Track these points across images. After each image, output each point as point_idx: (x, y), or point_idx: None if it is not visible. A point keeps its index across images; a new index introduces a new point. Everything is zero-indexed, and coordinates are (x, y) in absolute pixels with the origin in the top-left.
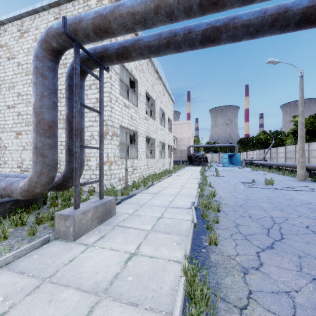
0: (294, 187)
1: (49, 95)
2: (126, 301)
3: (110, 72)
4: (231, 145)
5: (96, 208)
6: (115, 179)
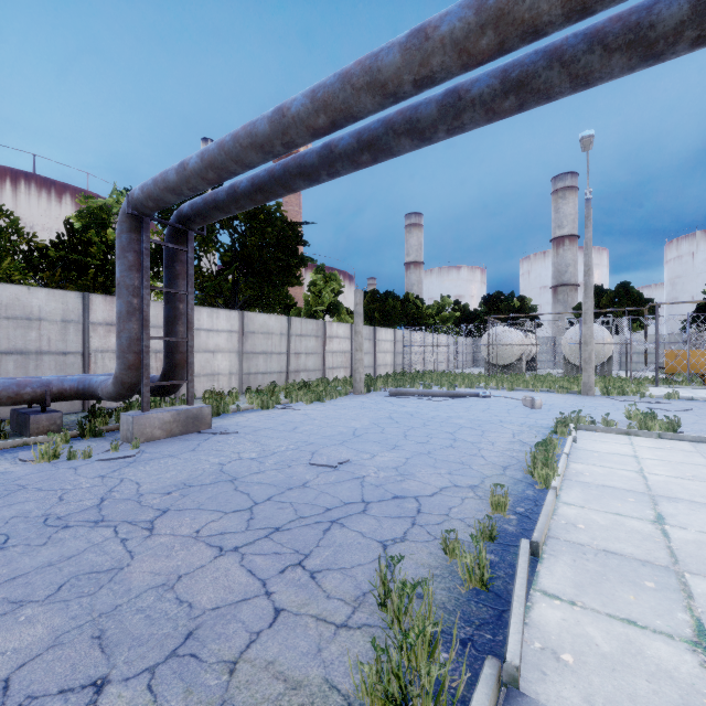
0: None
1: None
2: (617, 488)
3: None
4: None
5: None
6: None
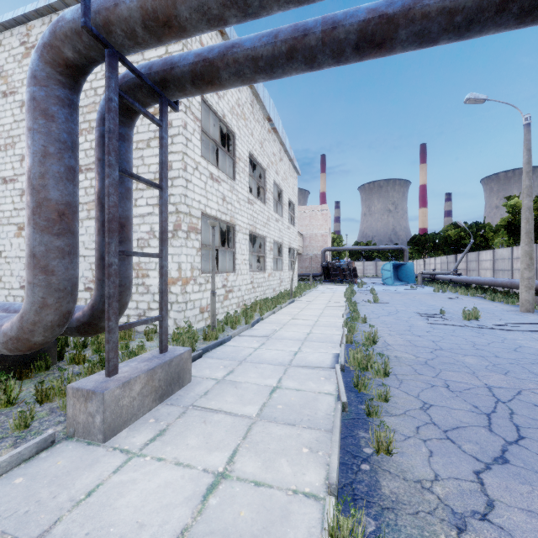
0: (518, 325)
1: (59, 152)
2: None
3: (184, 116)
4: (397, 248)
5: (151, 373)
6: (194, 310)
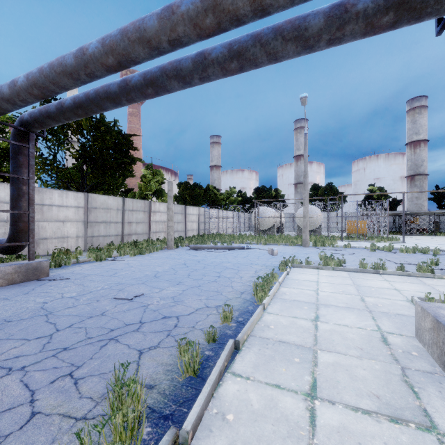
0: None
1: None
2: (301, 301)
3: None
4: None
5: (437, 324)
6: None
